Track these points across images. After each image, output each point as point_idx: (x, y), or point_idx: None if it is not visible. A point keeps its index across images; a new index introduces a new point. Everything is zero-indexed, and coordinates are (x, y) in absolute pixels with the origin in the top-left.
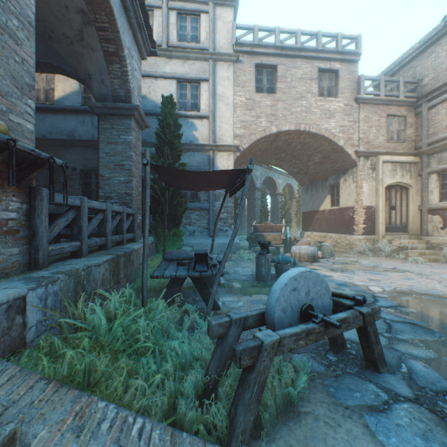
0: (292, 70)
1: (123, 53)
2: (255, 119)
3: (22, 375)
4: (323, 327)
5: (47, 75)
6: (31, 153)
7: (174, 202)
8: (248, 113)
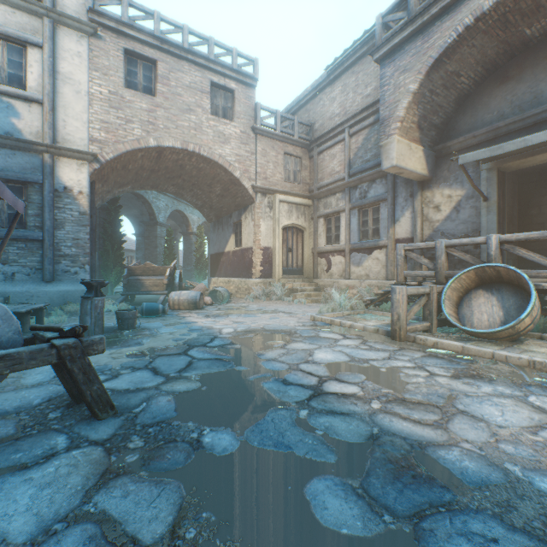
0: (178, 73)
1: None
2: (124, 123)
3: None
4: None
5: None
6: None
7: None
8: (114, 112)
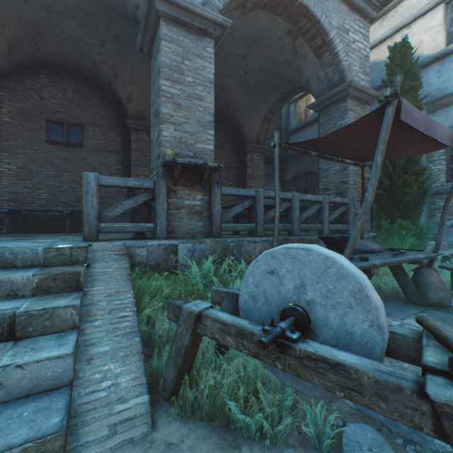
0: None
1: (328, 37)
2: None
3: (125, 268)
4: (273, 345)
5: (305, 97)
6: (189, 164)
7: (397, 183)
8: None
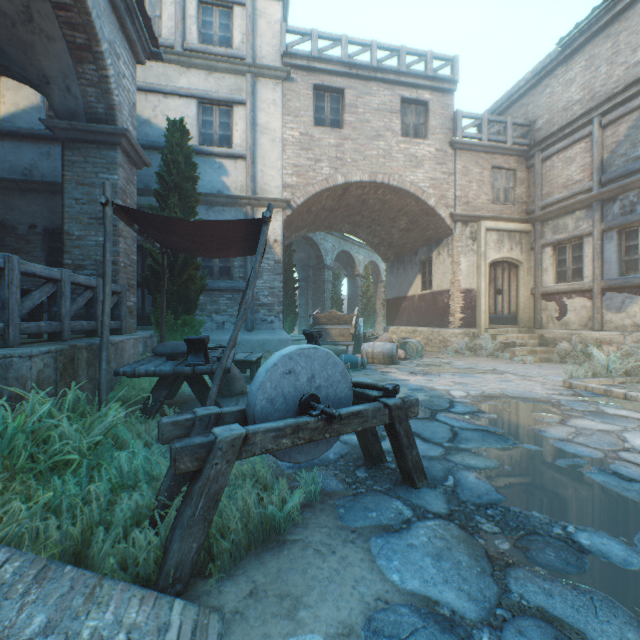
0: (365, 97)
1: (100, 48)
2: (313, 164)
3: None
4: (324, 422)
5: None
6: None
7: (183, 276)
8: (304, 154)
